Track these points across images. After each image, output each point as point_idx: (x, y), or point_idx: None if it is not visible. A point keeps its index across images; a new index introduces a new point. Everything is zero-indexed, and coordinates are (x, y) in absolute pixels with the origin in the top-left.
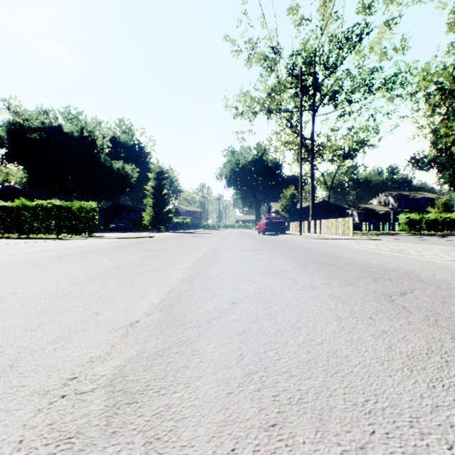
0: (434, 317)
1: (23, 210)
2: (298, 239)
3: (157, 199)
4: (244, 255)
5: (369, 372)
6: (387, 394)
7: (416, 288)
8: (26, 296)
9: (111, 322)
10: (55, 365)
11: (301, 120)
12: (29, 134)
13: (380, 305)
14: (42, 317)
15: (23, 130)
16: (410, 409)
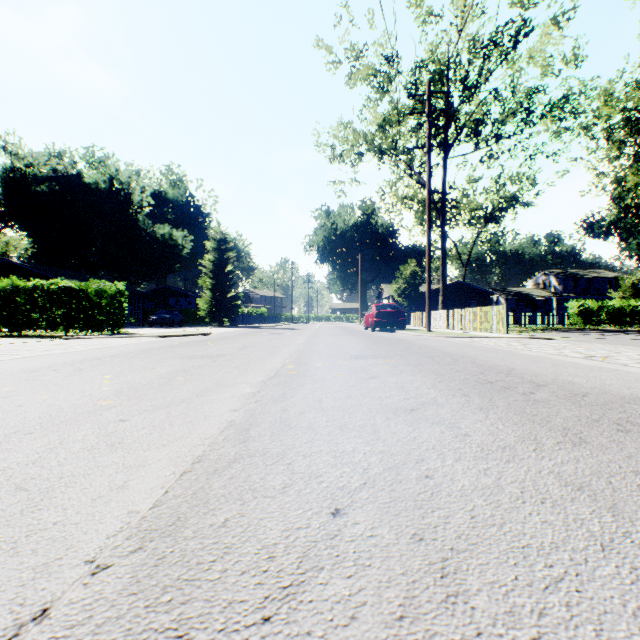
0: None
1: (14, 293)
2: (428, 338)
3: (218, 279)
4: (348, 367)
5: None
6: None
7: None
8: None
9: None
10: None
11: (429, 161)
12: (34, 185)
13: None
14: None
15: (26, 180)
16: None
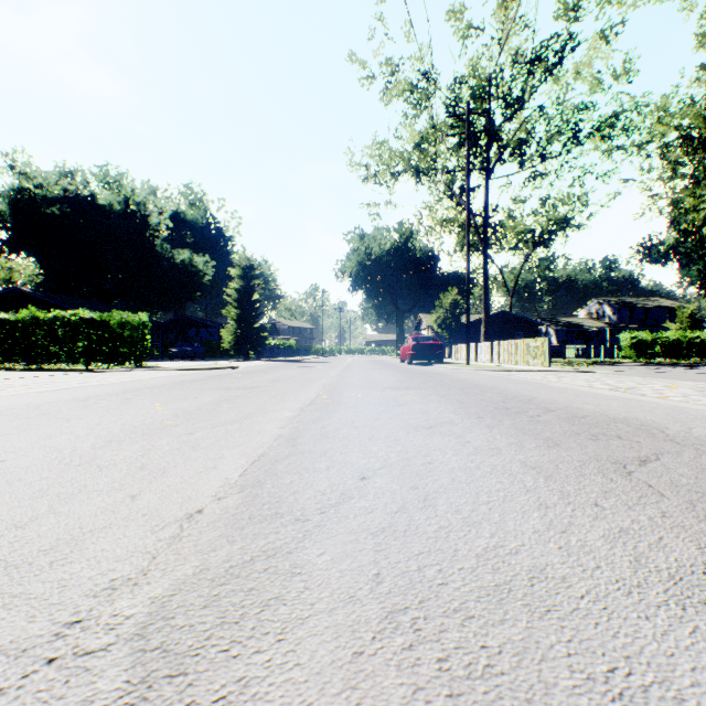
0: (703, 503)
1: (33, 325)
2: (465, 372)
3: (243, 309)
4: (379, 397)
5: (608, 611)
6: (647, 657)
7: (665, 451)
8: (19, 465)
9: (156, 512)
10: (47, 596)
11: (468, 185)
12: (44, 207)
13: (609, 481)
14: (39, 503)
15: (35, 201)
16: (696, 690)
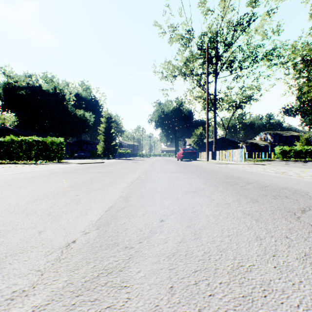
0: None
1: (12, 143)
2: (206, 164)
3: (107, 136)
4: (168, 176)
5: None
6: None
7: None
8: None
9: (50, 242)
10: None
11: (207, 80)
12: (18, 91)
13: (289, 222)
14: None
15: (14, 88)
16: None
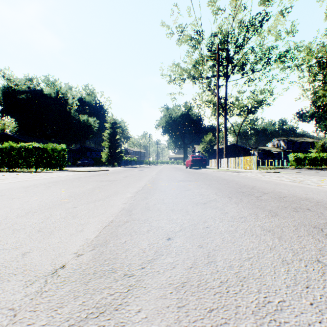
0: None
1: (11, 150)
2: (217, 172)
3: (112, 142)
4: (176, 185)
5: None
6: None
7: None
8: None
9: (33, 268)
10: None
11: (218, 83)
12: (18, 95)
13: (318, 241)
14: None
15: (14, 92)
16: None
